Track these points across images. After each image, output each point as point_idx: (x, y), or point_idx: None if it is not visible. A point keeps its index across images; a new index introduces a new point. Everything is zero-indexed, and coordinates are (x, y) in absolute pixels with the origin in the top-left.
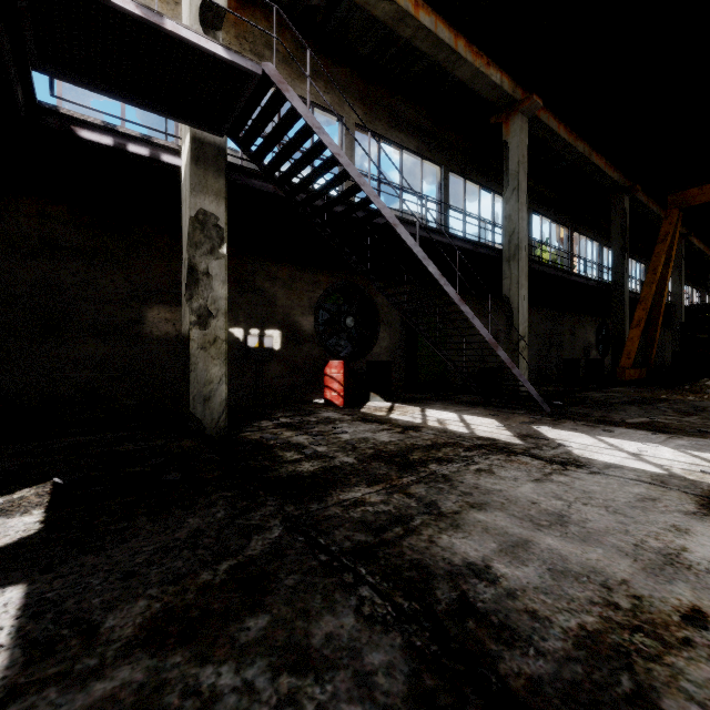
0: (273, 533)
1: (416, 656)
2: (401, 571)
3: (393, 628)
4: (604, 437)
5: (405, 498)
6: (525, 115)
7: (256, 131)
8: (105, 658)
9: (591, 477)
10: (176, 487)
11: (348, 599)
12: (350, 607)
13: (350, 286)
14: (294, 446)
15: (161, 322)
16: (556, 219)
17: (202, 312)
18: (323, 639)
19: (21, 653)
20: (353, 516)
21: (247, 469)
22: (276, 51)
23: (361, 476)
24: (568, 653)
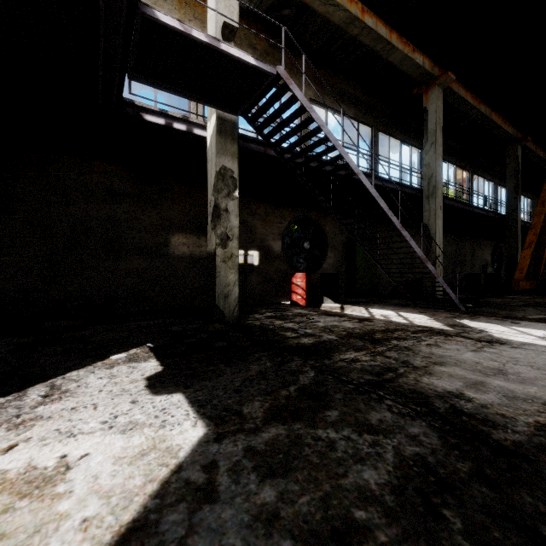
0: (310, 374)
1: (438, 430)
2: (406, 394)
3: (417, 418)
4: (513, 327)
5: (385, 358)
6: (441, 87)
7: (263, 111)
8: (257, 424)
9: (513, 350)
10: (228, 350)
11: (381, 405)
12: (384, 409)
13: (306, 219)
14: (289, 329)
15: (180, 245)
16: (459, 164)
17: (223, 236)
18: (377, 421)
19: (209, 421)
20: (356, 367)
21: (267, 341)
22: (256, 49)
23: (347, 346)
24: (533, 432)
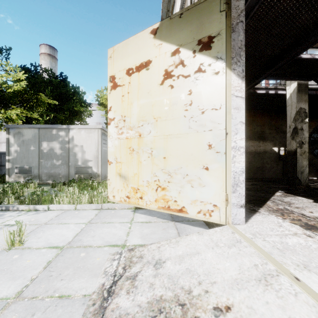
0: None
1: None
2: None
3: None
4: None
5: None
6: None
7: None
8: None
9: None
10: None
11: None
12: None
13: None
14: None
15: (250, 146)
16: None
17: (299, 142)
18: None
19: None
20: None
21: None
22: None
23: None
24: None
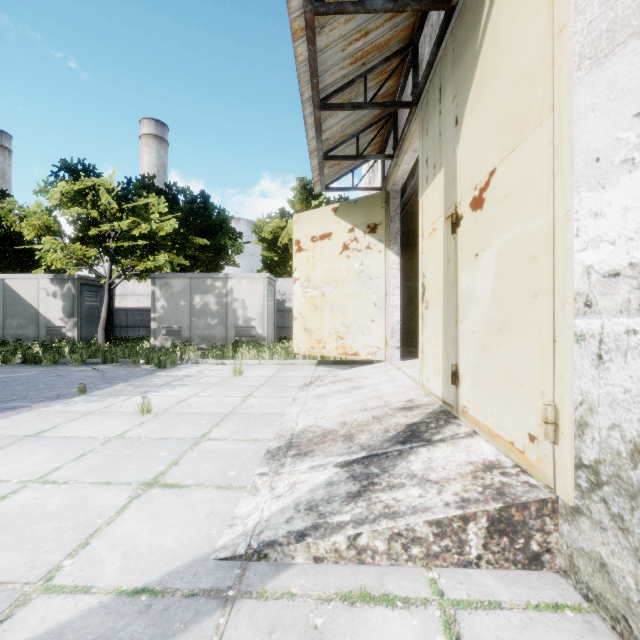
0: None
1: None
2: None
3: None
4: None
5: None
6: None
7: None
8: None
9: None
10: None
11: None
12: None
13: None
14: None
15: None
16: None
17: None
18: None
19: None
20: None
21: None
22: None
23: None
24: None
